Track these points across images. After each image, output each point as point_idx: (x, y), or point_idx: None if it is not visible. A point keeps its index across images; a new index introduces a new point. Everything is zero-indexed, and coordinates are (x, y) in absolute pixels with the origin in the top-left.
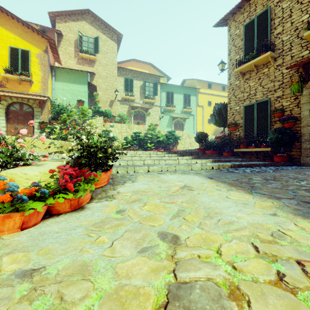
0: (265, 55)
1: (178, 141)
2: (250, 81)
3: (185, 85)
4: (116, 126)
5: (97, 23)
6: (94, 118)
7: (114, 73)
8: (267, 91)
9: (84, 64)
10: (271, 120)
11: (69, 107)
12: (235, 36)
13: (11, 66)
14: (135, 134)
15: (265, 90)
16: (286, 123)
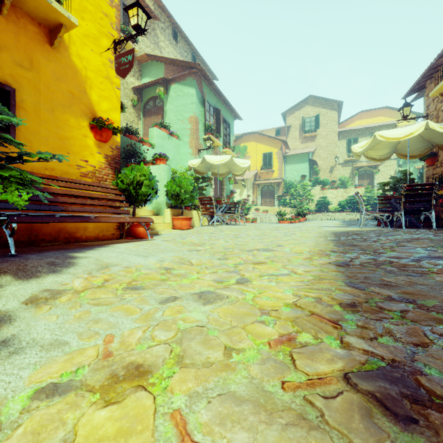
0: None
1: None
2: None
3: None
4: (333, 192)
5: (318, 101)
6: (313, 189)
7: (334, 140)
8: None
9: (307, 142)
10: None
11: (295, 182)
12: None
13: (263, 164)
14: (350, 198)
15: None
16: None
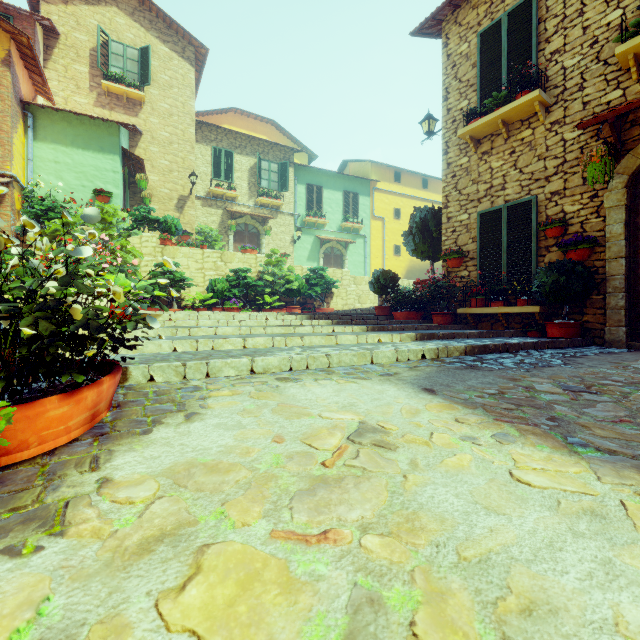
0: (527, 97)
1: (333, 291)
2: (491, 157)
3: (346, 172)
4: (192, 255)
5: (147, 15)
6: (136, 233)
7: (187, 134)
8: (529, 180)
9: (114, 108)
10: (540, 245)
11: (71, 206)
12: (458, 57)
13: None
14: (236, 273)
15: (525, 178)
16: (574, 252)
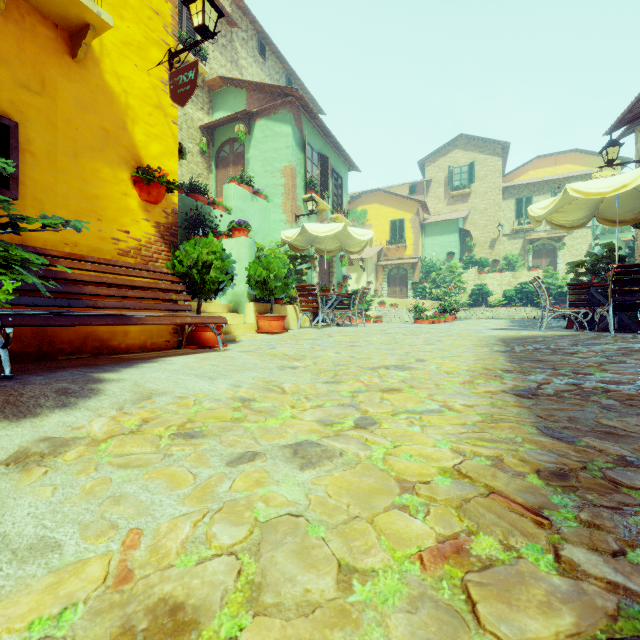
0: None
1: None
2: None
3: None
4: (495, 277)
5: (472, 143)
6: (465, 272)
7: (496, 200)
8: None
9: (455, 203)
10: None
11: (438, 262)
12: None
13: (391, 237)
14: (521, 285)
15: None
16: None
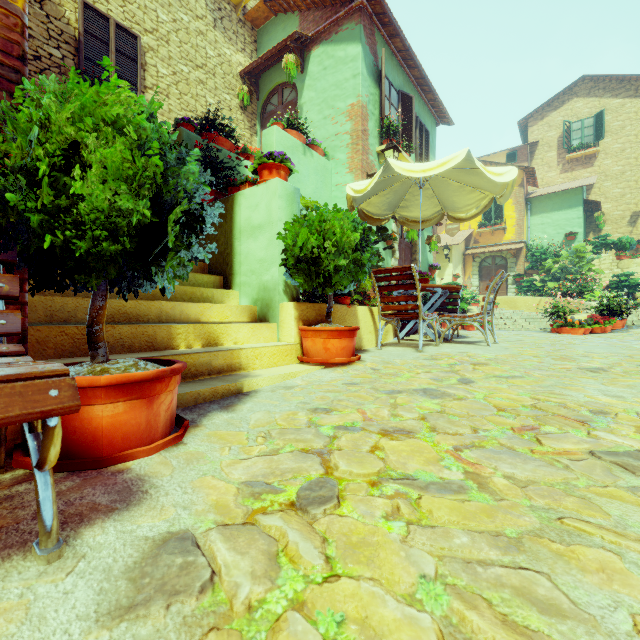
0: None
1: None
2: None
3: None
4: None
5: (600, 86)
6: (597, 258)
7: (639, 158)
8: None
9: (574, 169)
10: None
11: (550, 247)
12: None
13: (484, 217)
14: None
15: None
16: None
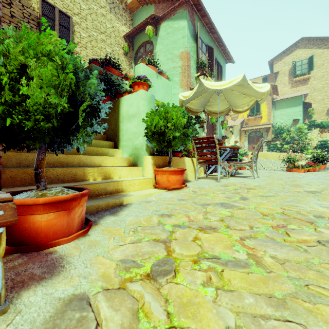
0: None
1: None
2: None
3: None
4: None
5: (311, 43)
6: (309, 132)
7: None
8: None
9: (297, 86)
10: None
11: (285, 127)
12: None
13: (250, 111)
14: None
15: None
16: None
